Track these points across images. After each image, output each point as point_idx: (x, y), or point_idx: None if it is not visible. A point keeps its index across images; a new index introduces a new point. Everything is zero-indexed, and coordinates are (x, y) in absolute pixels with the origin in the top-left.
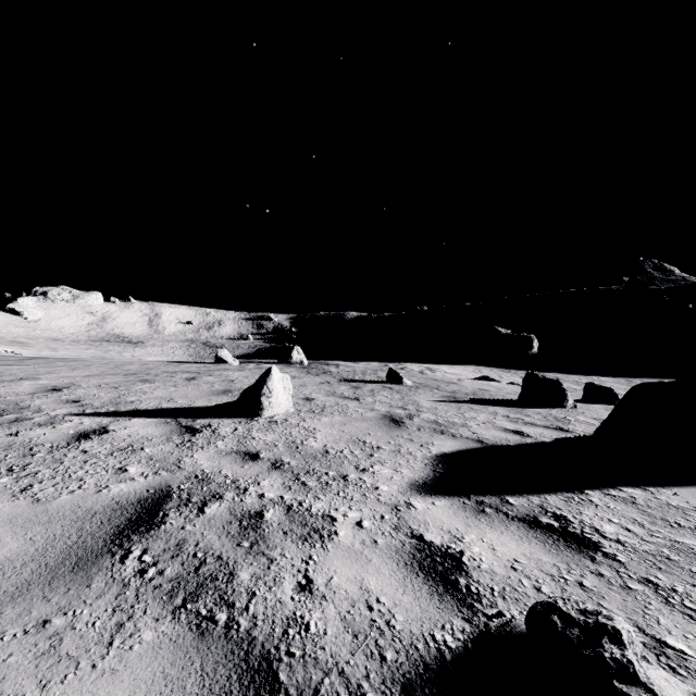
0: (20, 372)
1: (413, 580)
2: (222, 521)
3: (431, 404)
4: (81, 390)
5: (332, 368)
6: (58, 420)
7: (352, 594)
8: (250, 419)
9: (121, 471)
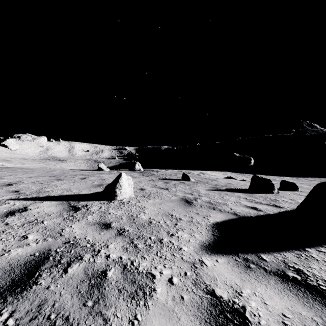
0: None
1: None
2: (77, 280)
3: (205, 191)
4: (22, 185)
5: (154, 172)
6: (1, 203)
7: None
8: (110, 201)
9: (23, 238)
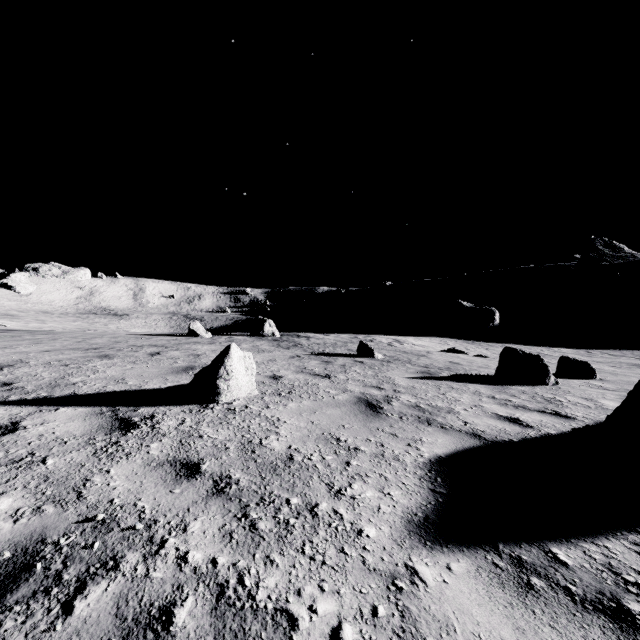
0: None
1: None
2: (92, 639)
3: (407, 381)
4: (23, 369)
5: (303, 340)
6: None
7: None
8: (204, 406)
9: None
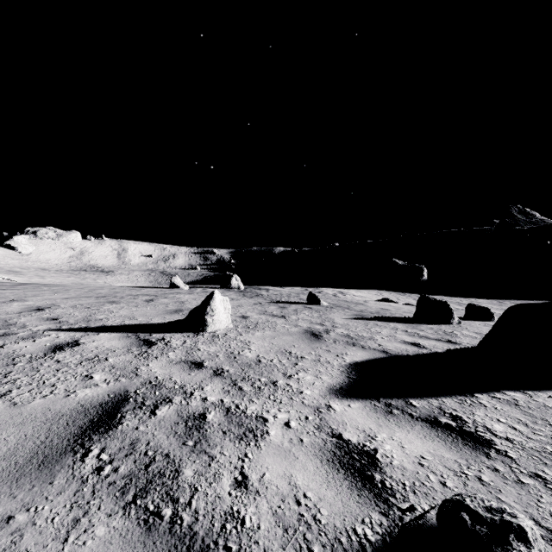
0: (11, 295)
1: (335, 475)
2: (170, 422)
3: (343, 320)
4: (59, 310)
5: (263, 291)
6: (38, 334)
7: (282, 489)
8: (197, 333)
9: (87, 378)
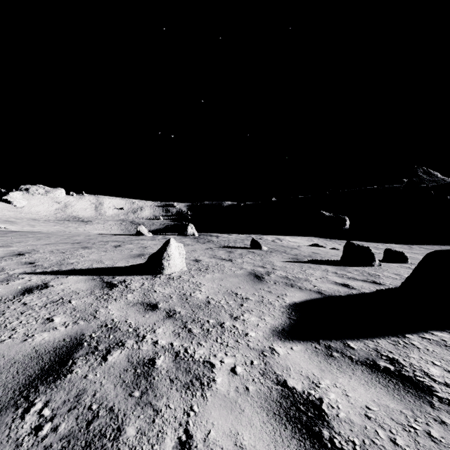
0: None
1: (282, 432)
2: (120, 369)
3: (281, 263)
4: (37, 255)
5: (214, 238)
6: (13, 277)
7: None
8: (154, 276)
9: (48, 321)
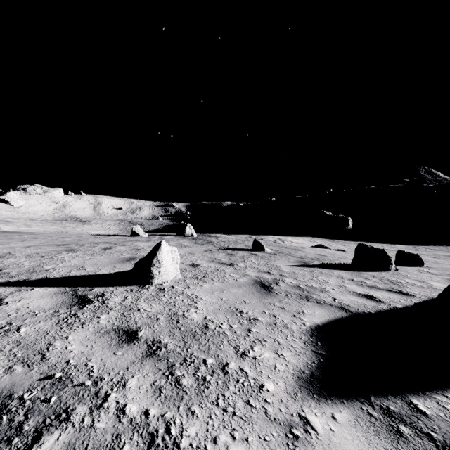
0: None
1: None
2: None
3: (289, 268)
4: (10, 259)
5: (213, 239)
6: None
7: None
8: (142, 286)
9: None
